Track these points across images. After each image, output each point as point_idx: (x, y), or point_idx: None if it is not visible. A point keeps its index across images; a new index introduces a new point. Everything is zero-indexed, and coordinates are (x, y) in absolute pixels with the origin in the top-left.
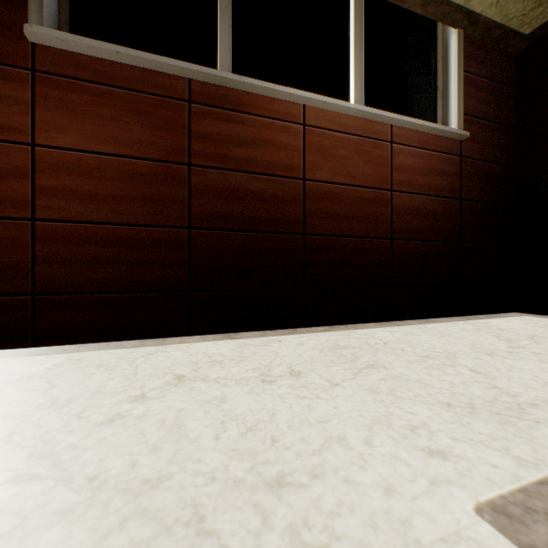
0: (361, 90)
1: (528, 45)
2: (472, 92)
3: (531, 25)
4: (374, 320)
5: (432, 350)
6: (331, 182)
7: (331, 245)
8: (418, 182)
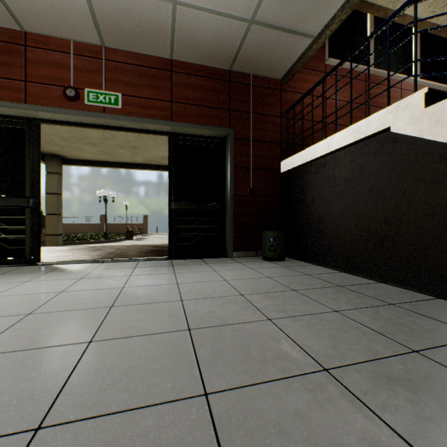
0: (418, 73)
1: None
2: None
3: None
4: None
5: None
6: None
7: None
8: None
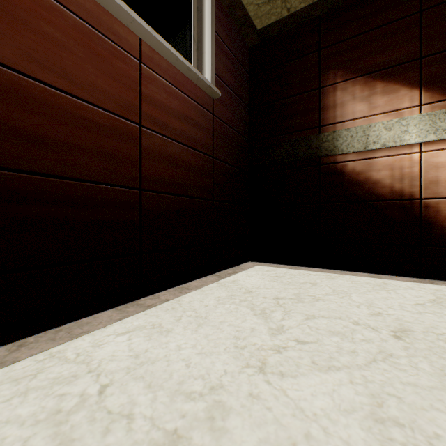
0: None
1: (258, 42)
2: (222, 57)
3: (262, 21)
4: (115, 304)
5: (186, 391)
6: (24, 73)
7: (24, 189)
8: (174, 126)
